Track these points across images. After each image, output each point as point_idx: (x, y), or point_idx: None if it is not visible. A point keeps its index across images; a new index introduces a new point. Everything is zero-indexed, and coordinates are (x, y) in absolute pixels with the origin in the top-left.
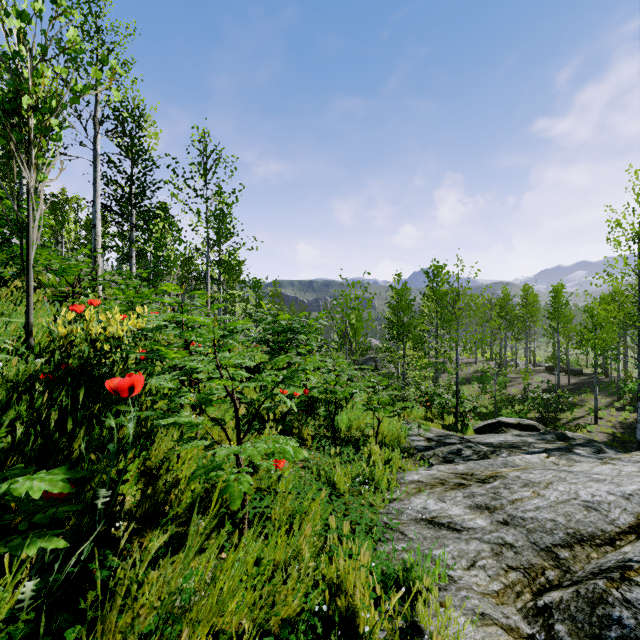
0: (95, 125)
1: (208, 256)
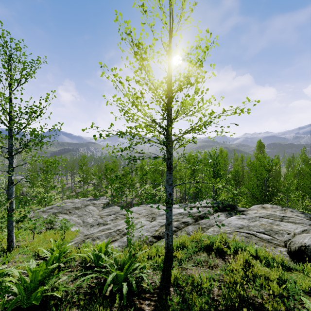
0: None
1: None
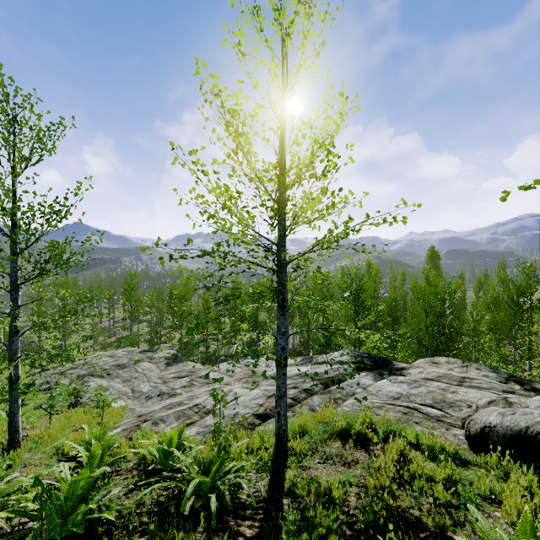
0: None
1: None
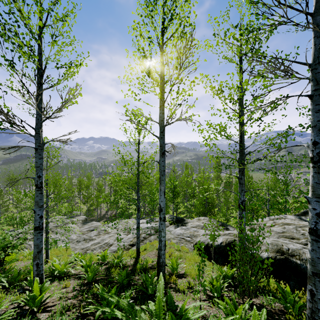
0: None
1: None
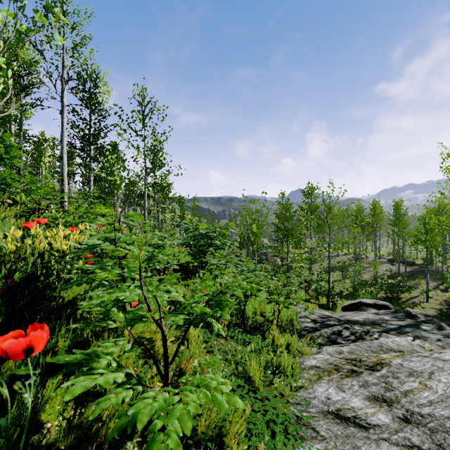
0: (62, 83)
1: (145, 180)
